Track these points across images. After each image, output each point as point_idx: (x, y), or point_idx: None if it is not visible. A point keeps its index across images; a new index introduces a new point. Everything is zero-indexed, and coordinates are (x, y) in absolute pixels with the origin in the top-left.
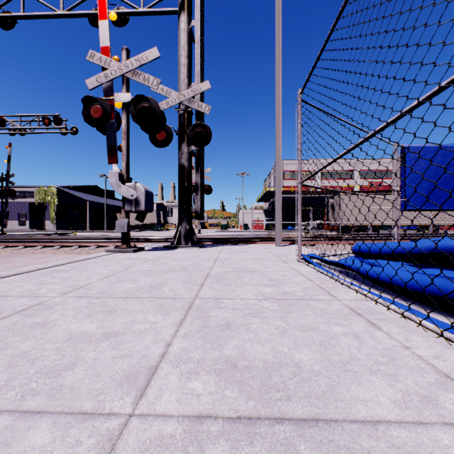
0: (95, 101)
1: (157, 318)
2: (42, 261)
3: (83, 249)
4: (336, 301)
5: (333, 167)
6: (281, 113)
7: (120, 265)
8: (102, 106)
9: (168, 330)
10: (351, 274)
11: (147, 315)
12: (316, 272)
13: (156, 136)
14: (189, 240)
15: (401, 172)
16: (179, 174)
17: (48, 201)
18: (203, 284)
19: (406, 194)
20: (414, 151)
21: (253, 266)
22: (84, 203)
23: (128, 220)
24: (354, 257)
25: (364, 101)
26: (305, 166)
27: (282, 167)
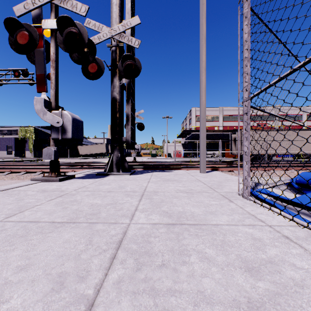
0: (21, 27)
1: None
2: None
3: (28, 175)
4: None
5: (231, 112)
6: (205, 51)
7: (12, 206)
8: (27, 31)
9: None
10: None
11: None
12: (298, 227)
13: (88, 69)
14: (120, 167)
15: None
16: (112, 106)
17: (28, 136)
18: (94, 303)
19: None
20: None
21: (192, 208)
22: None
23: (56, 149)
24: None
25: None
26: (211, 112)
27: (195, 113)
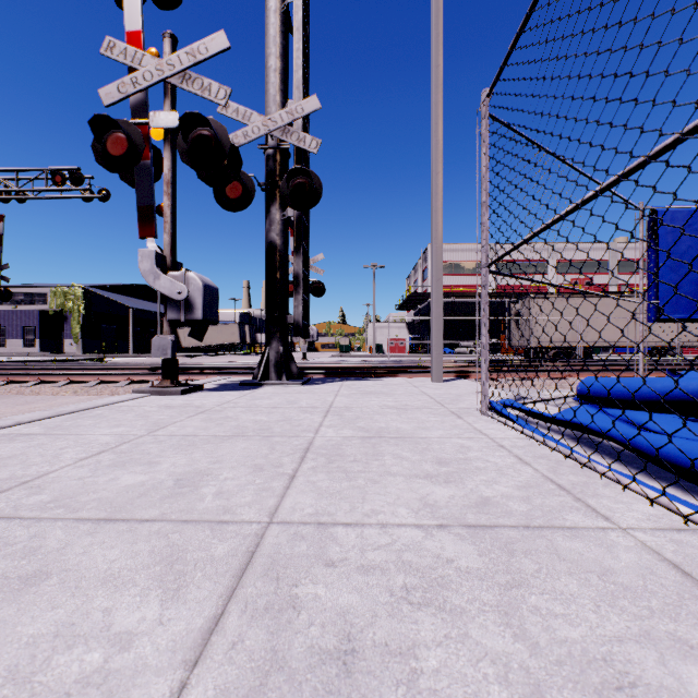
0: (114, 126)
1: (143, 613)
2: (23, 409)
3: (105, 386)
4: (620, 536)
5: (515, 255)
6: (441, 155)
7: (144, 423)
8: (126, 134)
9: (149, 693)
10: (601, 446)
11: (121, 598)
12: (525, 439)
13: (226, 192)
14: (283, 371)
15: (650, 255)
16: (267, 258)
17: (69, 308)
18: (296, 475)
19: (658, 293)
20: (674, 217)
21: (399, 424)
22: (126, 313)
23: (174, 338)
24: (590, 407)
25: (679, 42)
26: (471, 254)
27: None
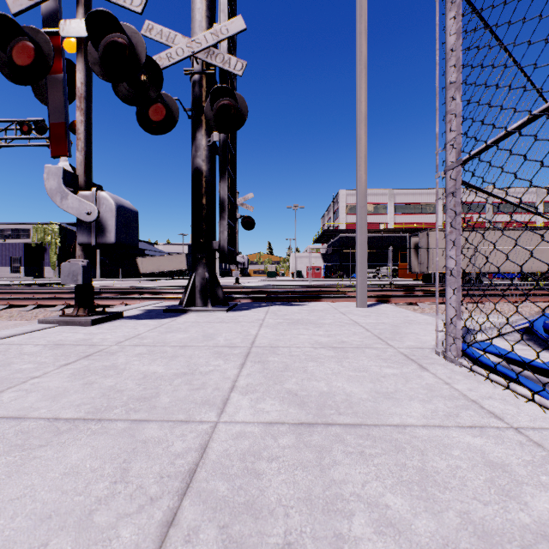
0: (19, 33)
1: None
2: None
3: (41, 311)
4: None
5: (410, 198)
6: (366, 83)
7: None
8: (30, 40)
9: None
10: None
11: None
12: None
13: (149, 114)
14: (208, 297)
15: None
16: (193, 184)
17: (48, 241)
18: None
19: None
20: None
21: (346, 385)
22: None
23: (87, 263)
24: None
25: None
26: (374, 197)
27: (345, 199)
